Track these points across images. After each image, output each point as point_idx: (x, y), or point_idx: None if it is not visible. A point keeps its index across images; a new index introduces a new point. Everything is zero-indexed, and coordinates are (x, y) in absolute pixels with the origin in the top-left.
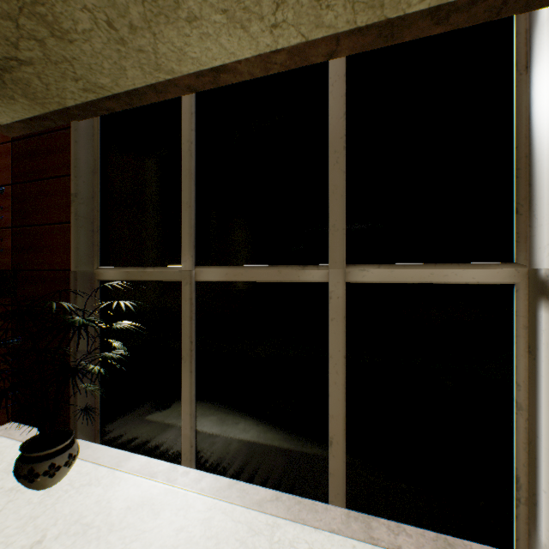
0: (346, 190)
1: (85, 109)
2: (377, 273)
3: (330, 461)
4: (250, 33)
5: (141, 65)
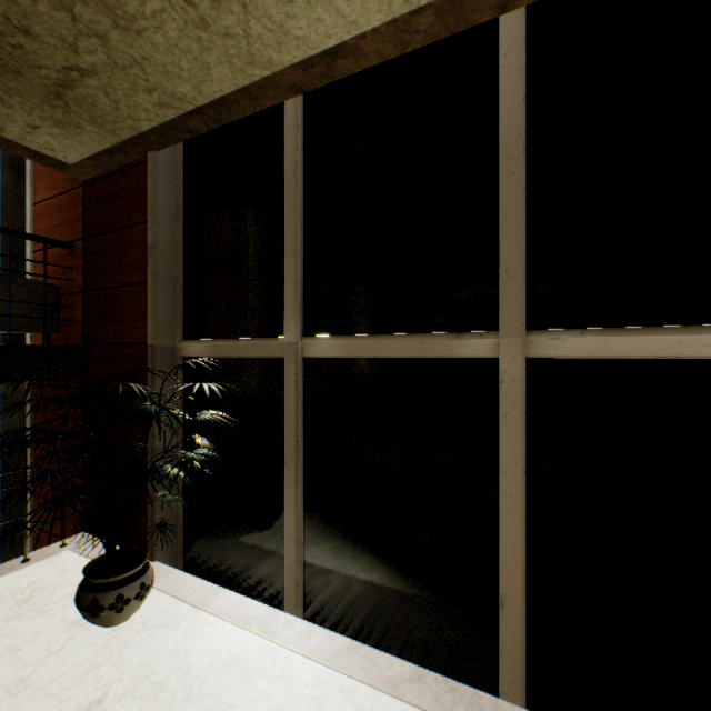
0: (526, 216)
1: (163, 133)
2: (578, 342)
3: (501, 632)
4: None
5: (228, 59)
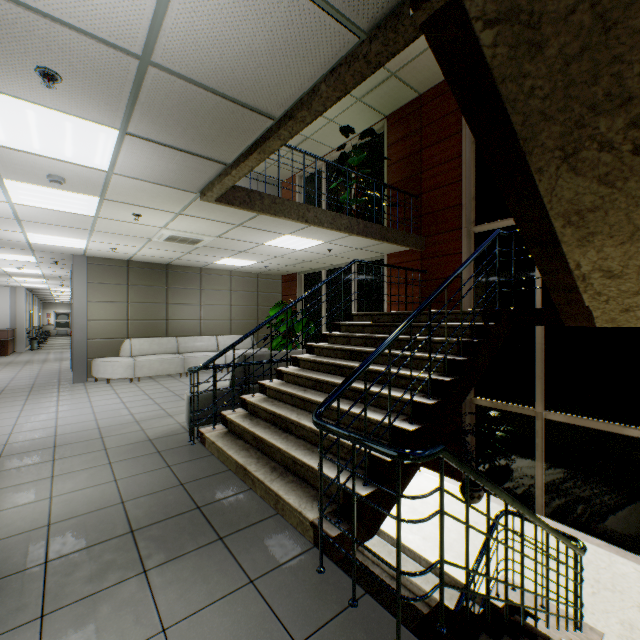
0: None
1: None
2: None
3: None
4: None
5: None
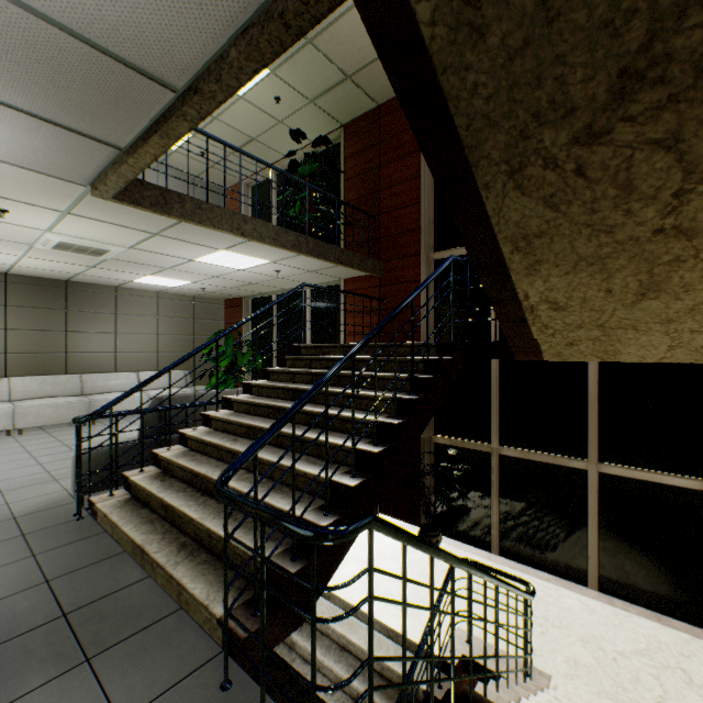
0: (598, 421)
1: None
2: (617, 470)
3: (588, 567)
4: None
5: None
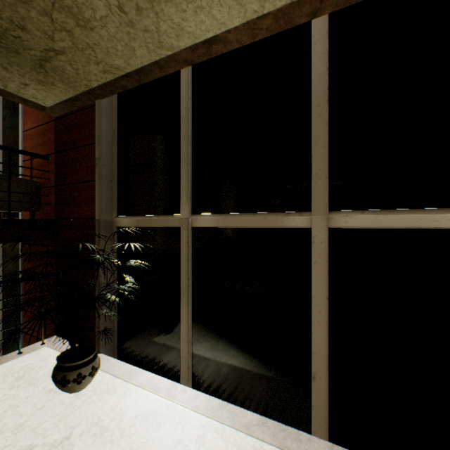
0: (328, 141)
1: (105, 88)
2: (360, 218)
3: (313, 395)
4: (239, 0)
5: (146, 44)
